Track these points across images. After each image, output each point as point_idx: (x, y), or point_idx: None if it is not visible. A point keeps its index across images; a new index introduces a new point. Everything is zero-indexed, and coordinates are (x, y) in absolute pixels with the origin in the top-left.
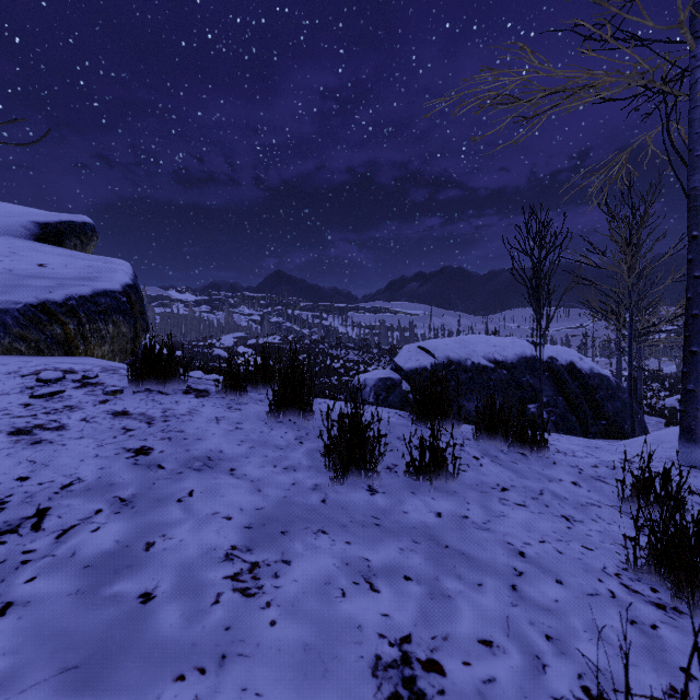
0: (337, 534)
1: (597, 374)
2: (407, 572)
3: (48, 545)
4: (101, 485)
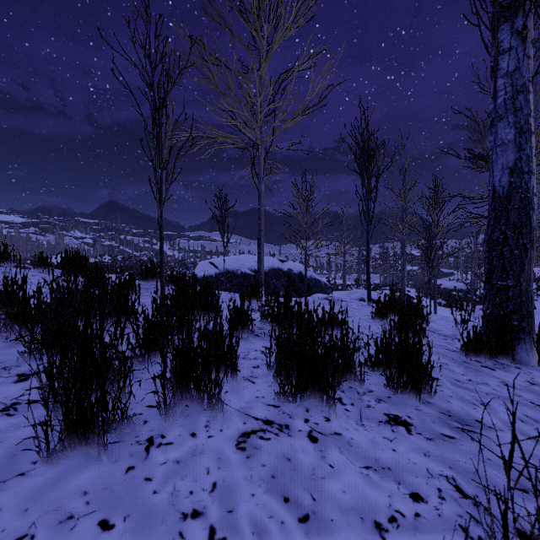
0: None
1: (314, 279)
2: None
3: None
4: None
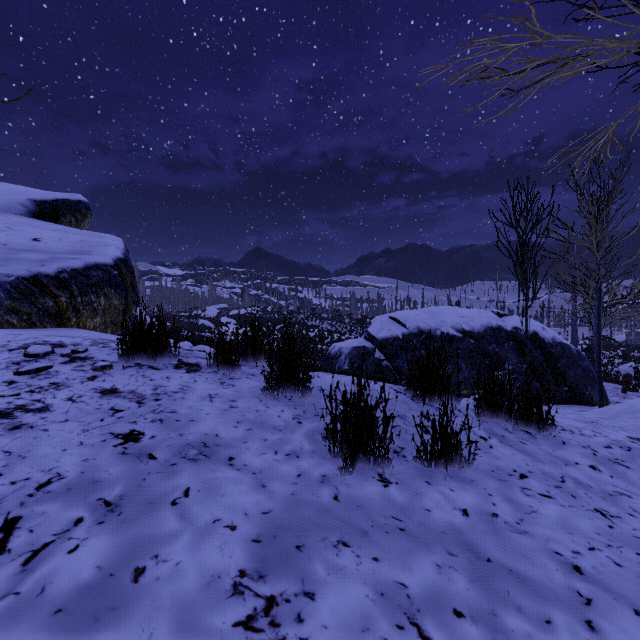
0: (360, 546)
1: (559, 343)
2: (455, 603)
3: (12, 576)
4: (83, 482)
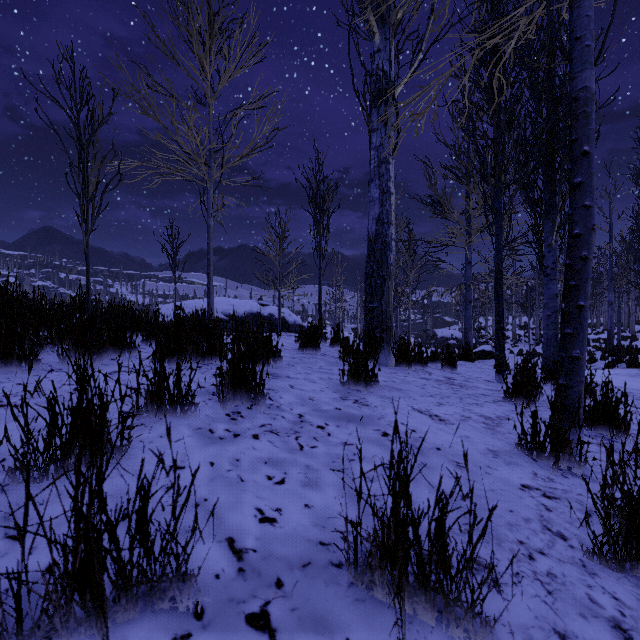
0: None
1: (298, 325)
2: None
3: None
4: None
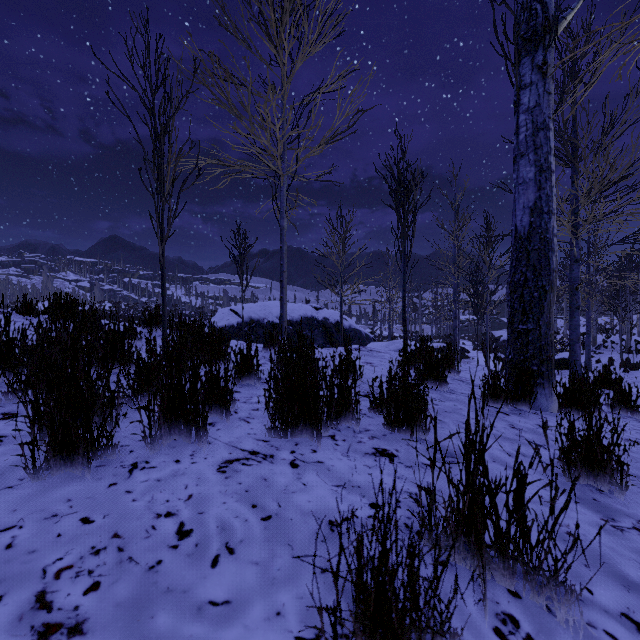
0: None
1: (354, 329)
2: None
3: None
4: None
